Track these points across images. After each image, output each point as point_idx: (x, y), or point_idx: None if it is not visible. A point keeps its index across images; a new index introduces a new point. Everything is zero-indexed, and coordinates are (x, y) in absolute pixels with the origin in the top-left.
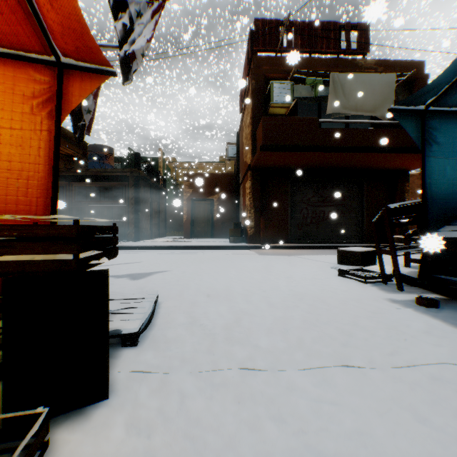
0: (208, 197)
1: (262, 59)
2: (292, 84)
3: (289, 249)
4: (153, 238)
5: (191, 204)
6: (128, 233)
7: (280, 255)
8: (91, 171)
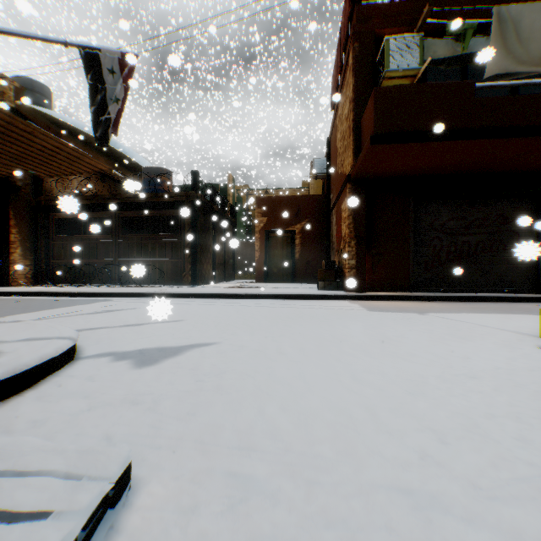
0: (287, 228)
1: (370, 9)
2: (421, 38)
3: (412, 301)
4: (216, 283)
5: (264, 238)
6: (183, 275)
7: (406, 313)
8: (139, 197)
